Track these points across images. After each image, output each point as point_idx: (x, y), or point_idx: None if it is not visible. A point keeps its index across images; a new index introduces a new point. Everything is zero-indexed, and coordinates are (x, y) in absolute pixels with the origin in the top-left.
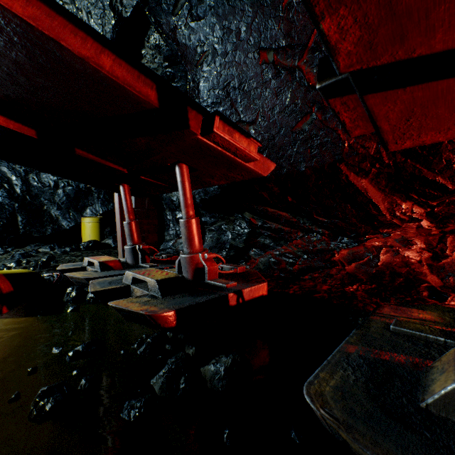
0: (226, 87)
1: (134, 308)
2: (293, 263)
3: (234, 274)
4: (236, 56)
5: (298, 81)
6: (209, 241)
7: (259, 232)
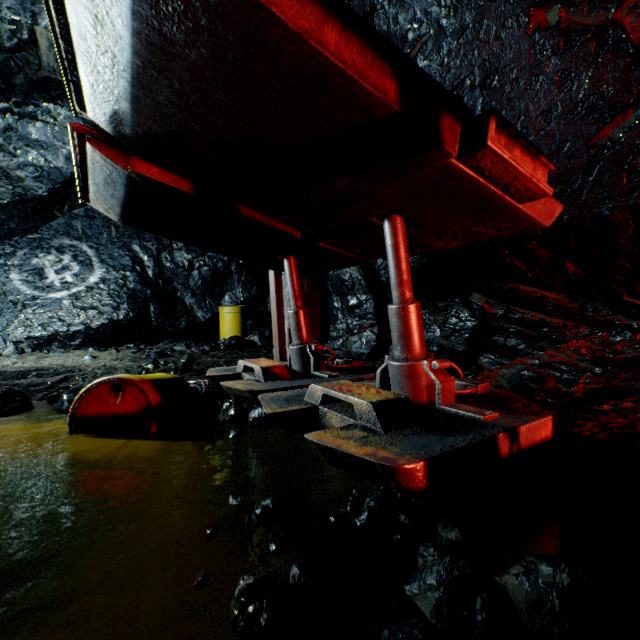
0: (456, 89)
1: (350, 449)
2: (571, 381)
3: (474, 396)
4: (480, 30)
5: (612, 48)
6: None
7: (498, 327)
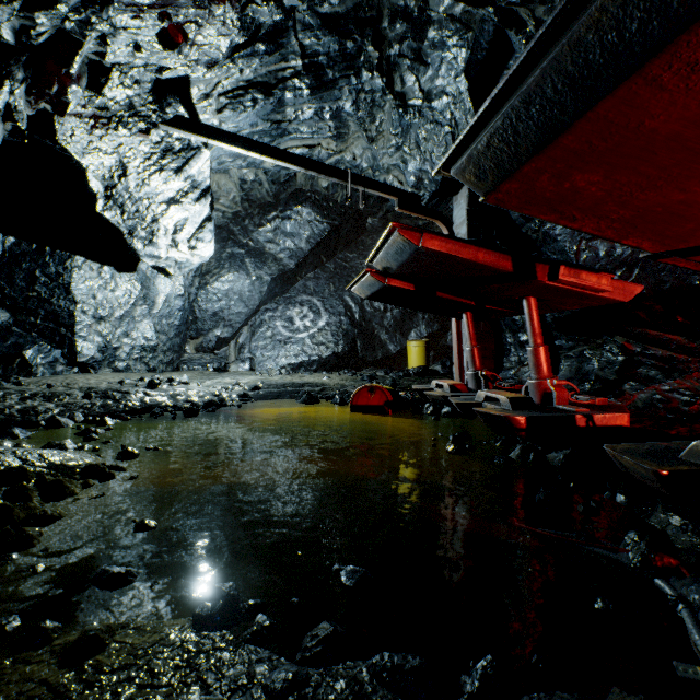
0: None
1: (493, 412)
2: (689, 402)
3: (589, 405)
4: None
5: None
6: (565, 371)
7: (638, 361)
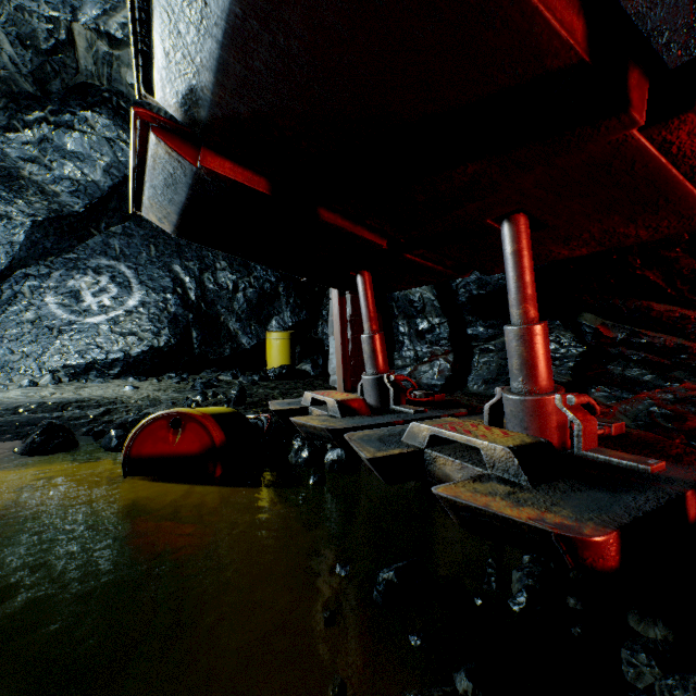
0: None
1: (504, 510)
2: None
3: (611, 439)
4: None
5: None
6: (481, 369)
7: (617, 354)
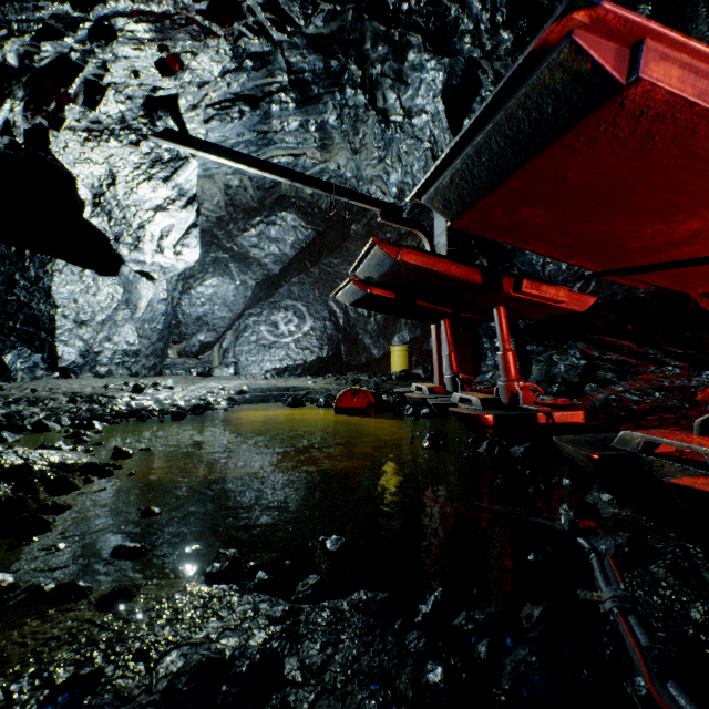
0: None
1: (465, 411)
2: (638, 401)
3: (552, 405)
4: None
5: None
6: (536, 374)
7: (597, 365)
